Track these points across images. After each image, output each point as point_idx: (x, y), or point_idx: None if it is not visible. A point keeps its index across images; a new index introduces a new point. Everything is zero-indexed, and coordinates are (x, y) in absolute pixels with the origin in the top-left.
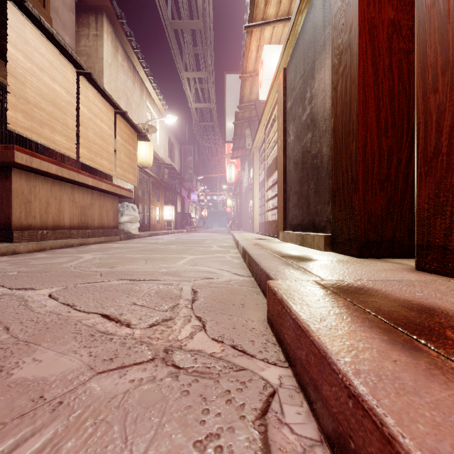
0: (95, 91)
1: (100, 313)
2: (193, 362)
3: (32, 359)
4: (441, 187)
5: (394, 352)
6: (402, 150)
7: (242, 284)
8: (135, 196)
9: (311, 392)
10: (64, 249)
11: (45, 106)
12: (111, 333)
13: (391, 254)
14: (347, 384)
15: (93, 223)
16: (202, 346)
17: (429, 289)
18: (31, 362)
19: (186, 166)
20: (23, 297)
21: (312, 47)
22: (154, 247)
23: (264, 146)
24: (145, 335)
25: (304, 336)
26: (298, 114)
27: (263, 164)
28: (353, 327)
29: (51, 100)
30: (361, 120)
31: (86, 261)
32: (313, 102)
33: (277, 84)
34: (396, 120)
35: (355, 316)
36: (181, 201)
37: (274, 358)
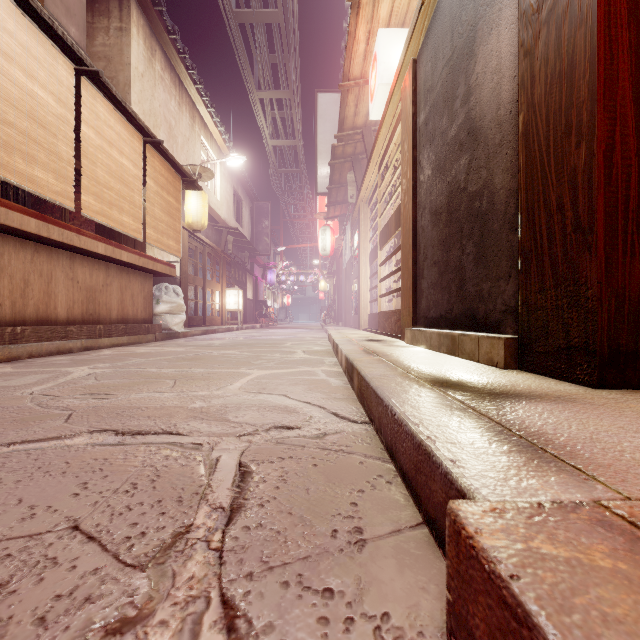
0: (109, 105)
1: None
2: None
3: None
4: None
5: None
6: None
7: (350, 445)
8: (182, 274)
9: None
10: (54, 357)
11: (15, 118)
12: None
13: None
14: None
15: (108, 315)
16: None
17: None
18: None
19: (260, 232)
20: None
21: (470, 2)
22: (202, 353)
23: (375, 197)
24: None
25: None
26: (440, 129)
27: (374, 225)
28: None
29: (27, 110)
30: (602, 98)
31: (69, 382)
32: (472, 99)
33: (399, 89)
34: None
35: None
36: (253, 283)
37: None
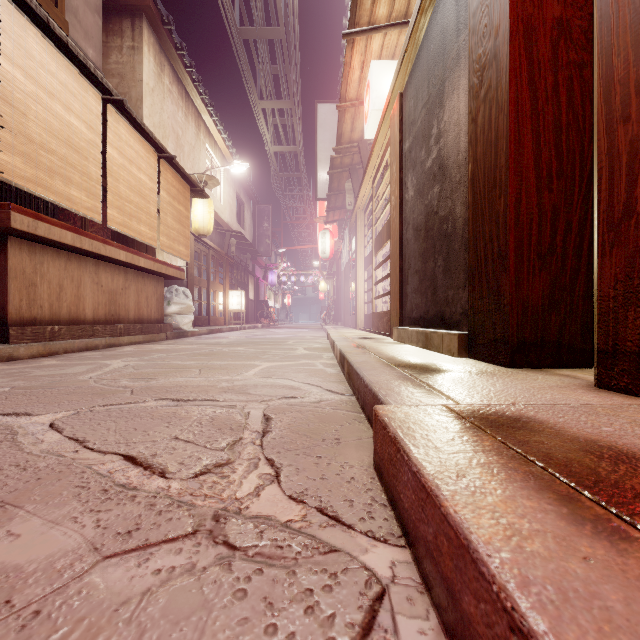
0: (129, 127)
1: (122, 453)
2: (256, 537)
3: (6, 532)
4: (635, 264)
5: (583, 540)
6: (573, 209)
7: (338, 406)
8: (189, 276)
9: (443, 598)
10: (85, 352)
11: (56, 147)
12: (135, 486)
13: (557, 362)
14: (507, 606)
15: (127, 316)
16: (273, 509)
17: (621, 420)
18: (3, 538)
19: (261, 234)
20: (12, 428)
21: (440, 61)
22: (214, 349)
23: (371, 205)
24: (186, 491)
25: (431, 504)
26: (420, 159)
27: (370, 232)
28: (510, 489)
29: (65, 138)
30: (513, 166)
31: (114, 371)
32: (441, 141)
33: (389, 116)
34: (563, 166)
35: (512, 469)
36: (255, 284)
37: (383, 530)
